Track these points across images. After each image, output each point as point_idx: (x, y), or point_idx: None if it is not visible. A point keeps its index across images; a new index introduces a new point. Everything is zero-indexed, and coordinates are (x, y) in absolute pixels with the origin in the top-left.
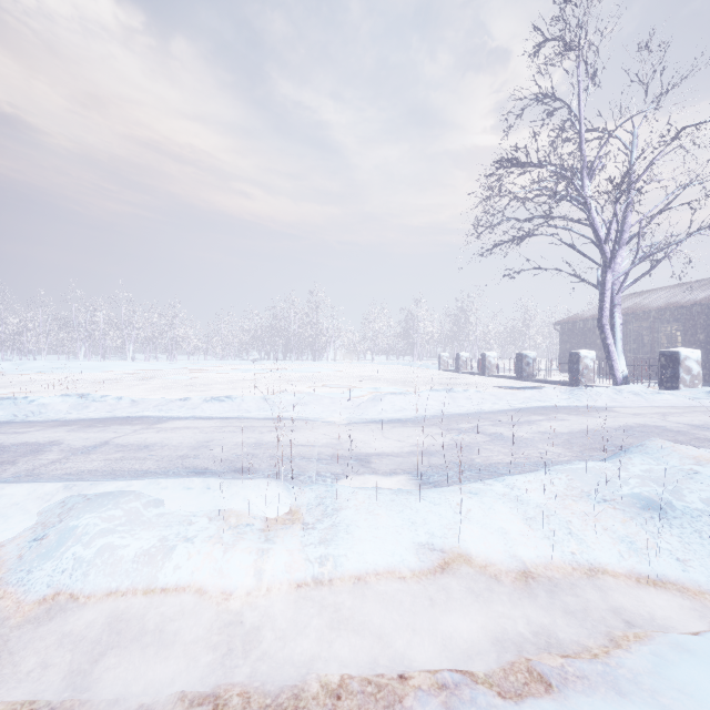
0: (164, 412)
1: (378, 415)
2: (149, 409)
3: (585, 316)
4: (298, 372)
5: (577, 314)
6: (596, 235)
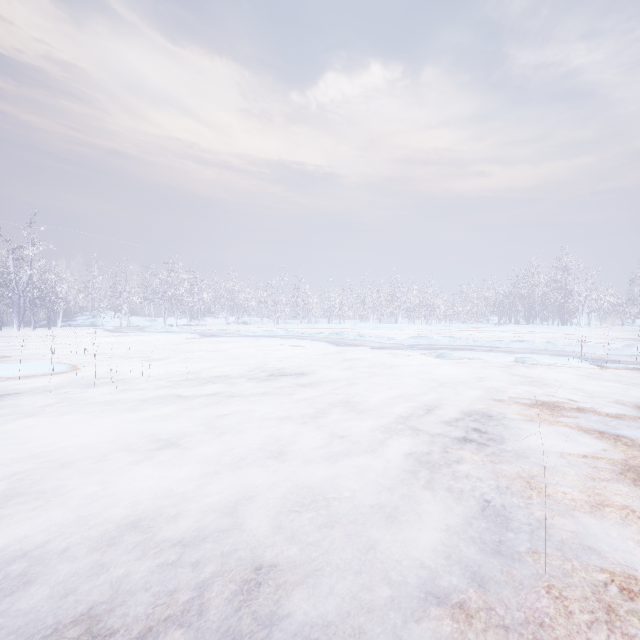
0: (493, 345)
1: (631, 354)
2: (484, 344)
3: None
4: (551, 333)
5: None
6: None
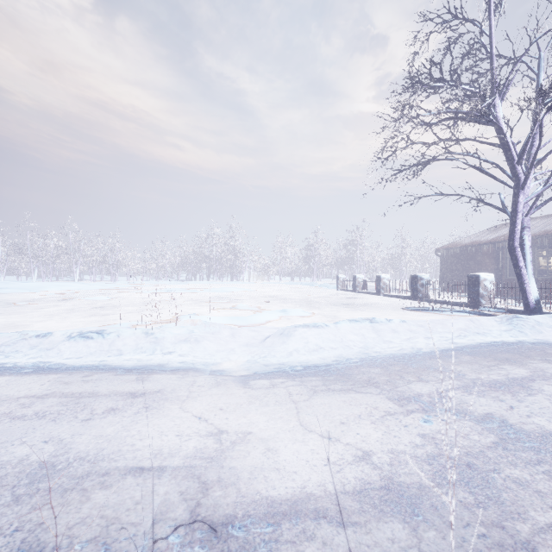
0: (3, 355)
1: (288, 357)
2: None
3: (463, 243)
4: (215, 291)
5: (455, 241)
6: (507, 156)
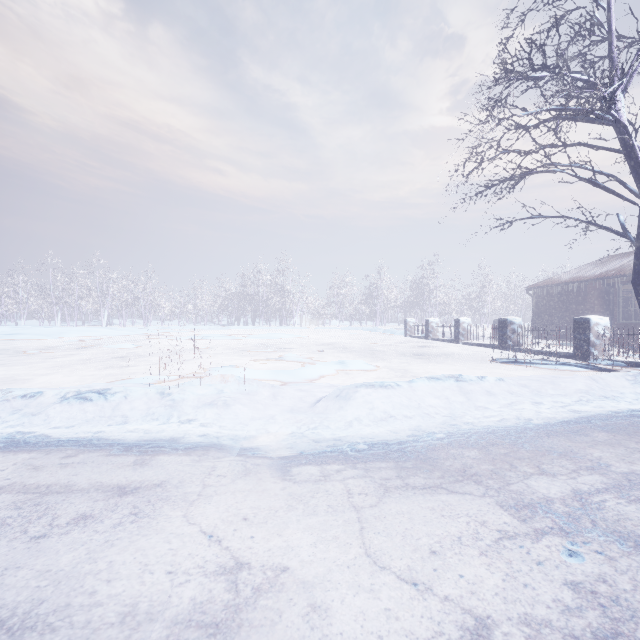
0: None
1: (347, 429)
2: None
3: (563, 280)
4: (259, 338)
5: (552, 278)
6: (632, 164)
